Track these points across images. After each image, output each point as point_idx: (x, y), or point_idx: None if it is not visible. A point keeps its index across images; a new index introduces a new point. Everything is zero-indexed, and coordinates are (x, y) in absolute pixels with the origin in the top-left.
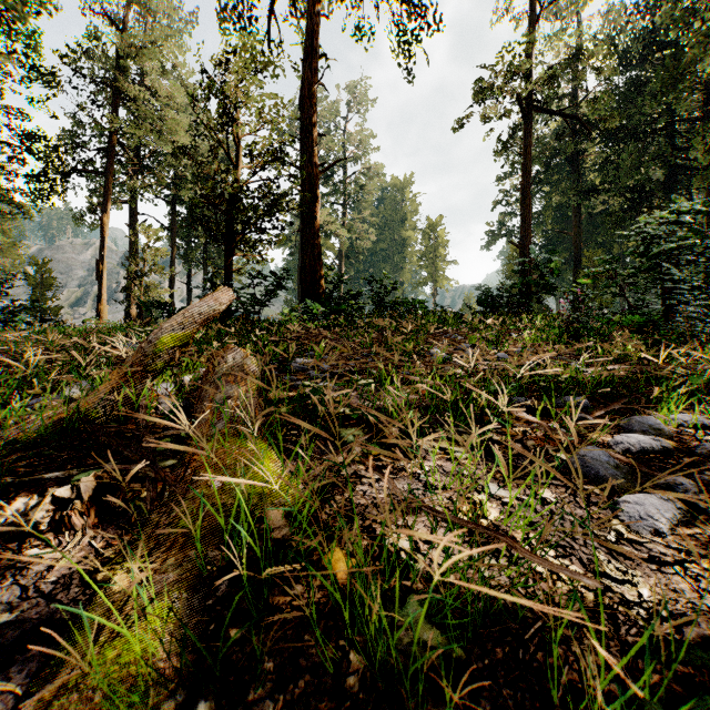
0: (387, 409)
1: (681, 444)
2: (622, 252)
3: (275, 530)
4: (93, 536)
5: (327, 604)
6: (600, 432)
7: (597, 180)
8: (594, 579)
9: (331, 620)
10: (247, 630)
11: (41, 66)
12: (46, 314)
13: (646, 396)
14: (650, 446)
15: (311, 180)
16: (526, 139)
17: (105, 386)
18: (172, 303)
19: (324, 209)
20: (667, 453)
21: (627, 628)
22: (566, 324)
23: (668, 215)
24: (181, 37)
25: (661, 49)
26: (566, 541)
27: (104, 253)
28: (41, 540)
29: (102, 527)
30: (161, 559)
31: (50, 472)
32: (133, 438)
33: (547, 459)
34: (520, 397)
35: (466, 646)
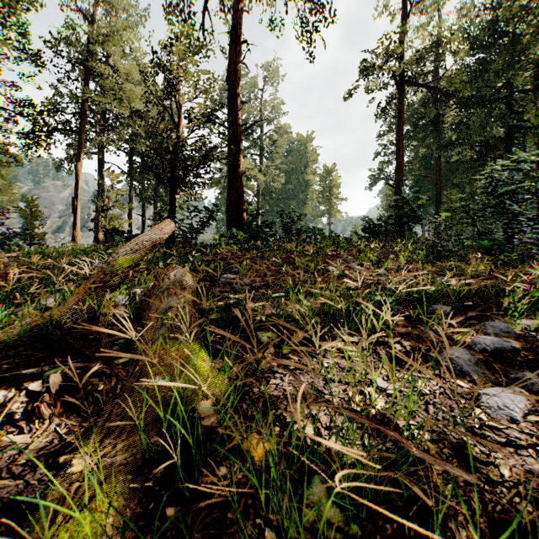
0: (294, 316)
1: (526, 344)
2: (472, 191)
3: (205, 419)
4: (58, 423)
5: (247, 484)
6: (461, 334)
7: (453, 136)
8: (471, 475)
9: (249, 499)
10: (180, 508)
11: (30, 49)
12: (34, 238)
13: (496, 305)
14: (502, 346)
15: (235, 136)
16: (399, 105)
17: (74, 298)
18: (130, 230)
19: (246, 158)
20: (515, 352)
21: (493, 505)
22: (431, 247)
23: (510, 164)
24: (137, 27)
25: (502, 37)
26: (439, 427)
27: (78, 192)
28: (16, 427)
29: (66, 415)
30: (112, 444)
31: (27, 368)
32: (95, 340)
33: (421, 357)
34: (398, 306)
35: (361, 522)
